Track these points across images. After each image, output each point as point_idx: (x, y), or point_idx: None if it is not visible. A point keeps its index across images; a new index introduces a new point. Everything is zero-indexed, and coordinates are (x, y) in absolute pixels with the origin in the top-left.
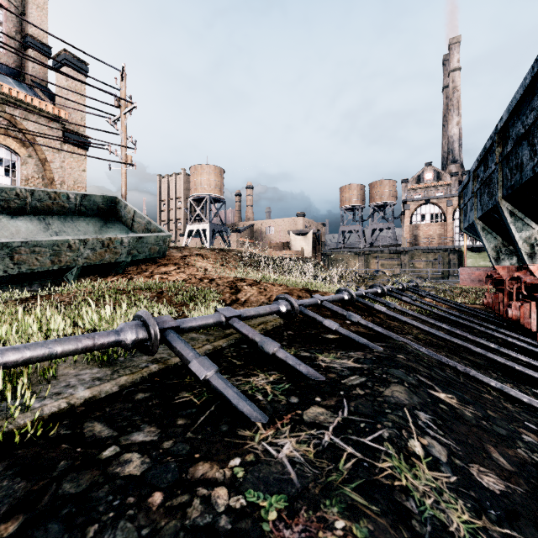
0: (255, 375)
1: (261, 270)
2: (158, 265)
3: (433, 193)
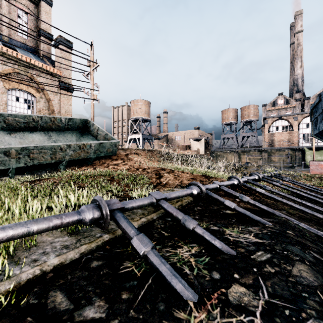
0: (180, 247)
1: (173, 162)
2: (112, 159)
3: (283, 113)
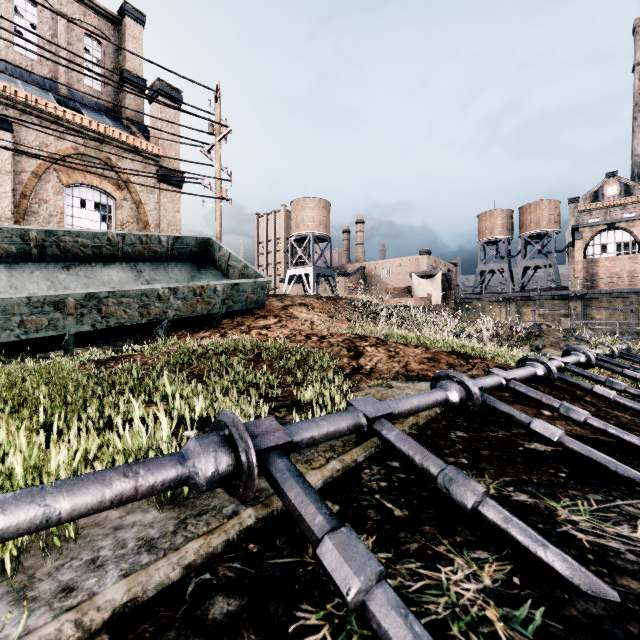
0: (446, 560)
1: (380, 323)
2: (256, 317)
3: (618, 215)
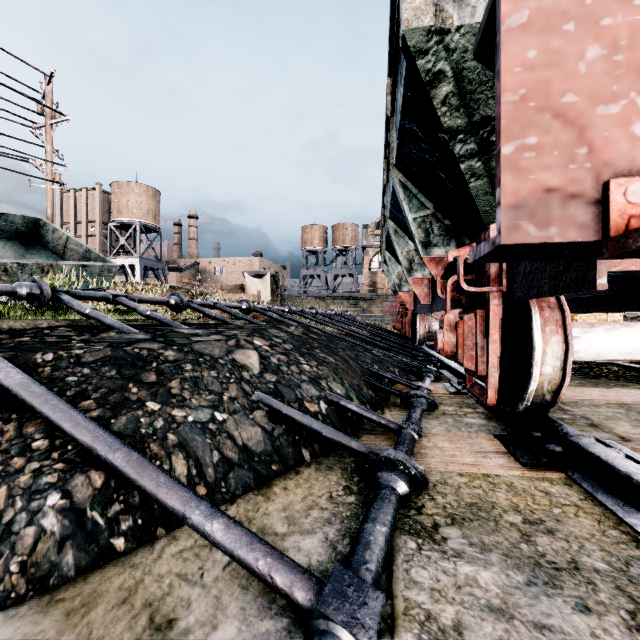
0: None
1: None
2: None
3: None
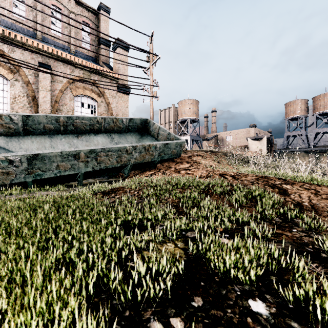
0: None
1: (251, 166)
2: (176, 163)
3: None
